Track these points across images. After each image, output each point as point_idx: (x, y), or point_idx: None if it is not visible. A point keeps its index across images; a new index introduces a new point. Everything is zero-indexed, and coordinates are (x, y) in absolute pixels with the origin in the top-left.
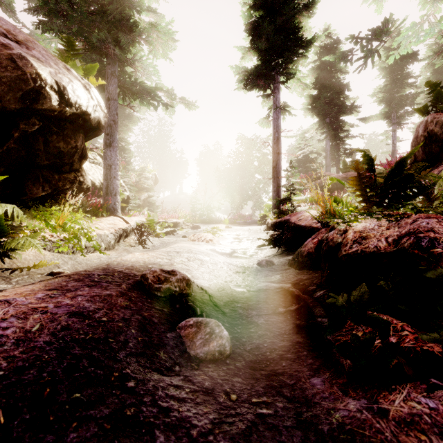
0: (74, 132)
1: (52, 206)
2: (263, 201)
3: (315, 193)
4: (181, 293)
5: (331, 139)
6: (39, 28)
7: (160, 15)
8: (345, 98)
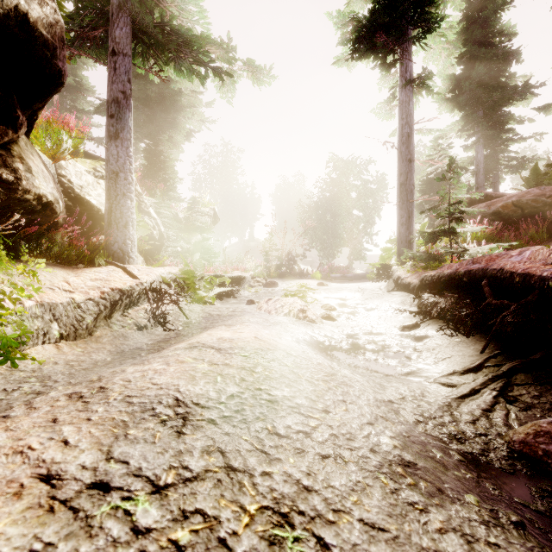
0: None
1: None
2: (364, 248)
3: (485, 224)
4: None
5: (486, 143)
6: None
7: None
8: (508, 78)
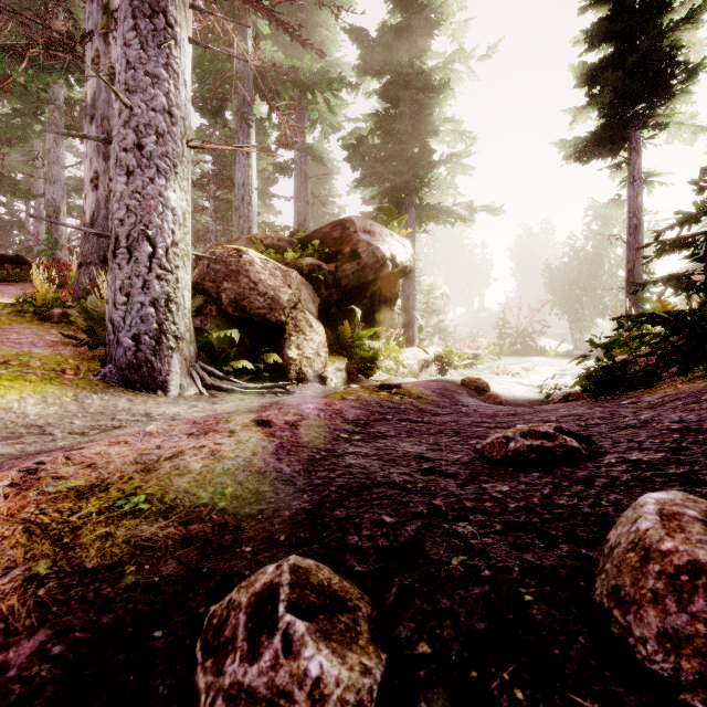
0: (395, 282)
1: (380, 341)
2: None
3: None
4: (483, 389)
5: None
6: (355, 188)
7: (458, 122)
8: None
